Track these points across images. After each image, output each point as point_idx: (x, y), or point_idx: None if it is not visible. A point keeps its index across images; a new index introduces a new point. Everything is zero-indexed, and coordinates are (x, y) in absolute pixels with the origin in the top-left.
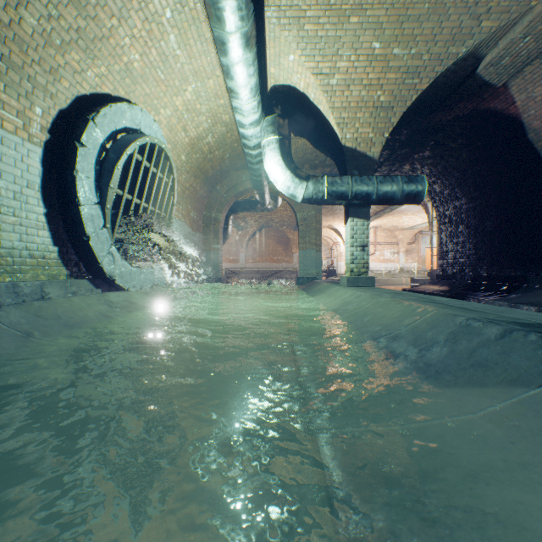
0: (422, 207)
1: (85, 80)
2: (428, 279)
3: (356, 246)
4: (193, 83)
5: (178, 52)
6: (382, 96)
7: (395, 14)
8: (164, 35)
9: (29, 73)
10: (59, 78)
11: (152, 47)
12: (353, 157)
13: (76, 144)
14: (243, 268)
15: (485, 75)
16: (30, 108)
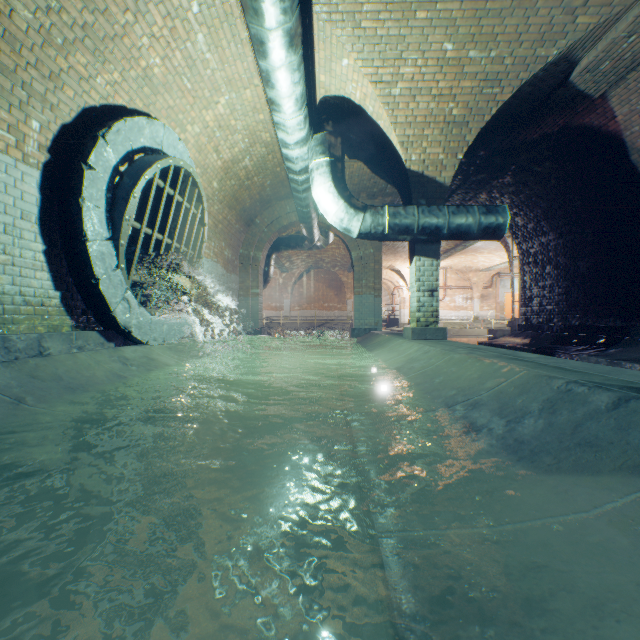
0: (501, 243)
1: (94, 88)
2: (509, 330)
3: (424, 290)
4: (226, 94)
5: (207, 55)
6: (455, 109)
7: (471, 8)
8: (191, 35)
9: (23, 78)
10: (61, 85)
11: (175, 49)
12: (420, 183)
13: (82, 166)
14: (288, 317)
15: (580, 84)
16: (25, 122)
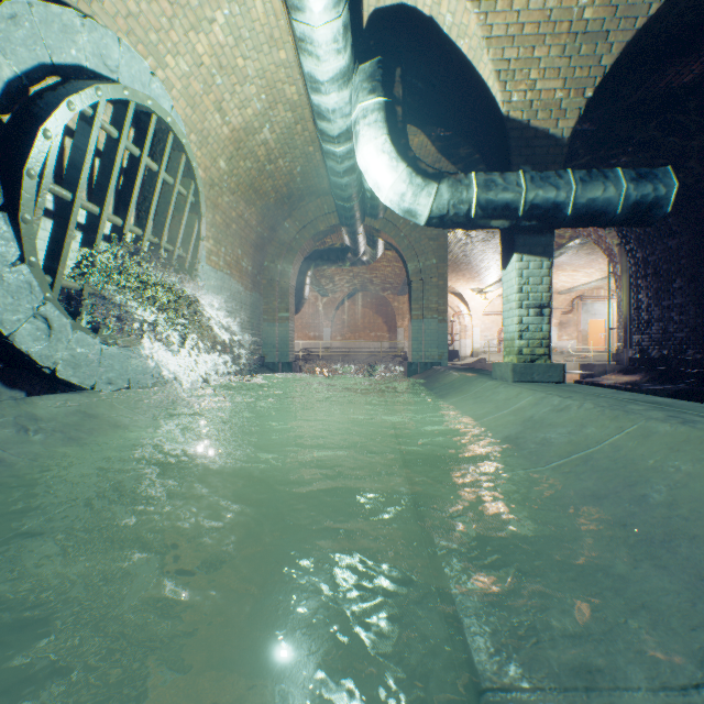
0: (603, 252)
1: None
2: (613, 365)
3: (528, 306)
4: (225, 5)
5: None
6: (589, 9)
7: None
8: None
9: None
10: None
11: None
12: (523, 139)
13: None
14: (328, 349)
15: None
16: None
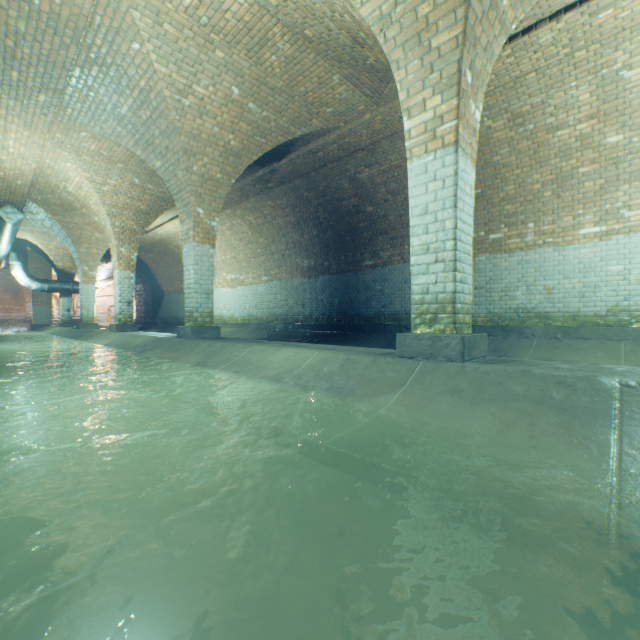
0: None
1: None
2: None
3: (66, 309)
4: None
5: None
6: None
7: None
8: None
9: None
10: None
11: None
12: (64, 272)
13: None
14: None
15: None
16: None
